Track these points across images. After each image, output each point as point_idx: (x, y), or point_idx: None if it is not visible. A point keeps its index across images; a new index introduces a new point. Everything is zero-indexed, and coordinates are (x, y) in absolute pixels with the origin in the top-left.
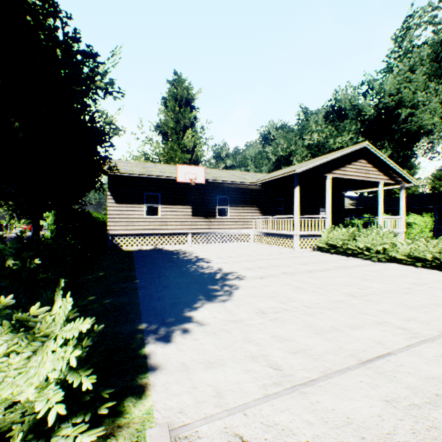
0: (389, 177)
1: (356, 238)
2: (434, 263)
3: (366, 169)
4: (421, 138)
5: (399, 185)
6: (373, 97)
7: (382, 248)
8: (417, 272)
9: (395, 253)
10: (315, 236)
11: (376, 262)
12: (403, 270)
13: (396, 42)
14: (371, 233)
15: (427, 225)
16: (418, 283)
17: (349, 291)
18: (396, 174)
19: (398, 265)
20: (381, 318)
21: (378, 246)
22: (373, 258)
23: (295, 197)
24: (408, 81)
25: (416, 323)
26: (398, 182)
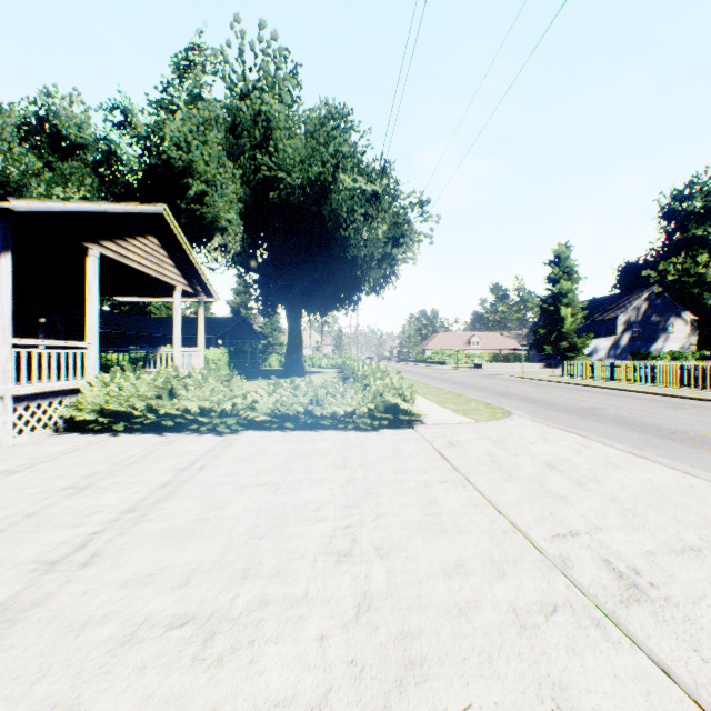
0: (190, 282)
1: (182, 392)
2: (309, 420)
3: (160, 258)
4: (216, 235)
5: (198, 298)
6: (136, 142)
7: (231, 406)
8: (302, 440)
9: (251, 412)
10: (61, 395)
11: (227, 435)
12: (283, 441)
13: (178, 71)
14: (209, 378)
15: (224, 361)
16: (341, 463)
17: (314, 540)
18: (198, 279)
19: (262, 433)
20: (493, 602)
21: (226, 404)
22: (221, 428)
23: (2, 285)
24: (203, 141)
25: (516, 570)
26: (199, 293)
